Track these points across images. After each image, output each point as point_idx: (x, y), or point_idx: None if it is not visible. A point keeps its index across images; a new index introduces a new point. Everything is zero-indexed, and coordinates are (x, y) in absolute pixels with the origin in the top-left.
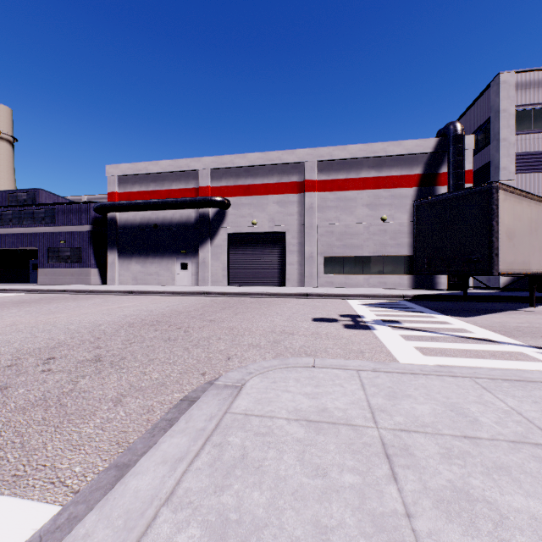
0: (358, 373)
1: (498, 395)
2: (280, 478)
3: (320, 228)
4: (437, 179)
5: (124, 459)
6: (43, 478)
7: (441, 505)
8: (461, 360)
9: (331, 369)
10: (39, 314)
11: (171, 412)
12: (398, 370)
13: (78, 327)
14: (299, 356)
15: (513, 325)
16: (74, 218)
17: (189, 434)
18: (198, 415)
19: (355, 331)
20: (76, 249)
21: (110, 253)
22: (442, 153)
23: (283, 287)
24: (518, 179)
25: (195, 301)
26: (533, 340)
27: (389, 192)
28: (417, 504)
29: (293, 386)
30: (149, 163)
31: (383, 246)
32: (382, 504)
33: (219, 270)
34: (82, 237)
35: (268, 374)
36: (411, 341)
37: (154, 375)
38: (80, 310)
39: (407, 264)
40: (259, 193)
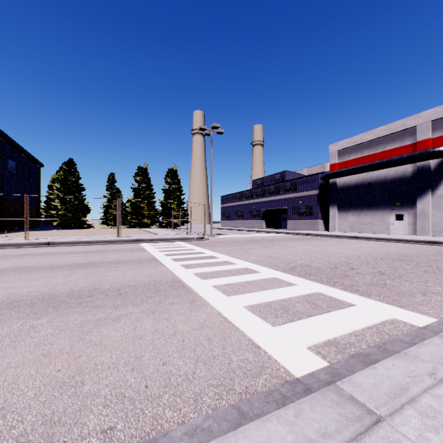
0: None
1: None
2: None
3: None
4: None
5: None
6: (414, 309)
7: None
8: None
9: None
10: (312, 246)
11: None
12: None
13: (345, 255)
14: None
15: None
16: (307, 186)
17: None
18: None
19: None
20: (308, 207)
21: (331, 208)
22: None
23: None
24: None
25: (423, 248)
26: None
27: None
28: None
29: None
30: (363, 134)
31: None
32: None
33: None
34: (312, 198)
35: None
36: None
37: (437, 288)
38: (332, 246)
39: None
40: None
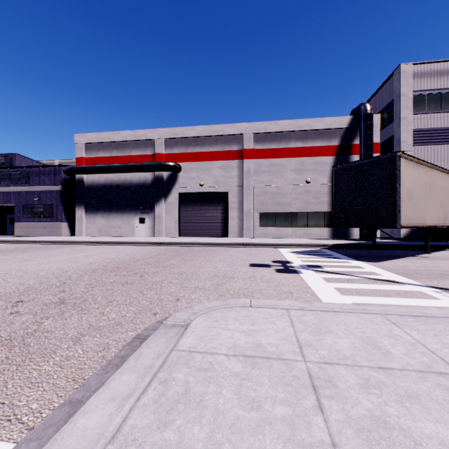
0: (288, 312)
1: (405, 330)
2: (219, 411)
3: (256, 189)
4: (351, 149)
5: (77, 395)
6: (1, 415)
7: (362, 433)
8: (372, 298)
9: (265, 308)
10: (13, 262)
11: (124, 349)
12: (321, 308)
13: (47, 273)
14: (238, 297)
15: (413, 269)
16: (46, 179)
17: (137, 372)
18: (147, 353)
19: (285, 275)
20: (48, 205)
21: (78, 209)
22: (355, 128)
23: (225, 238)
24: (415, 150)
25: (151, 249)
26: (429, 280)
27: (312, 160)
28: (342, 433)
29: (232, 324)
30: (112, 132)
31: (307, 204)
32: (310, 434)
33: (172, 224)
34: (53, 195)
35: (211, 314)
36: (331, 283)
37: (111, 315)
38: (49, 258)
39: (327, 219)
40: (205, 159)
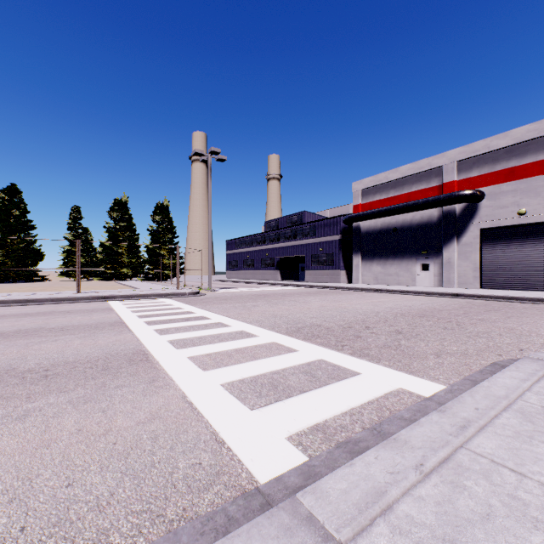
0: None
1: None
2: None
3: None
4: None
5: (471, 378)
6: (424, 375)
7: None
8: None
9: None
10: (329, 301)
11: (488, 367)
12: None
13: (363, 312)
14: None
15: None
16: (328, 231)
17: (523, 373)
18: (523, 367)
19: None
20: (330, 254)
21: (355, 257)
22: None
23: None
24: None
25: (447, 301)
26: None
27: None
28: None
29: None
30: (389, 171)
31: None
32: None
33: (468, 271)
34: (334, 245)
35: None
36: None
37: (453, 348)
38: (352, 301)
39: None
40: (529, 174)
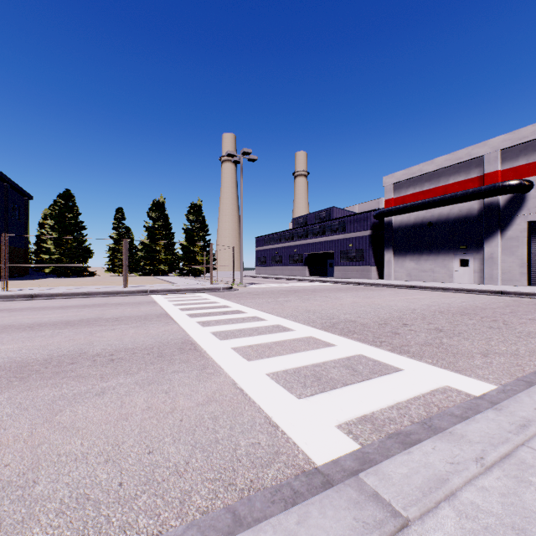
0: None
1: None
2: None
3: None
4: None
5: (525, 379)
6: (471, 374)
7: None
8: None
9: None
10: (361, 298)
11: None
12: None
13: (398, 308)
14: None
15: None
16: (357, 226)
17: None
18: None
19: None
20: (359, 250)
21: (386, 252)
22: None
23: None
24: None
25: (490, 299)
26: None
27: None
28: None
29: None
30: (423, 164)
31: None
32: None
33: (514, 267)
34: (364, 240)
35: None
36: None
37: (501, 348)
38: (385, 297)
39: None
40: None
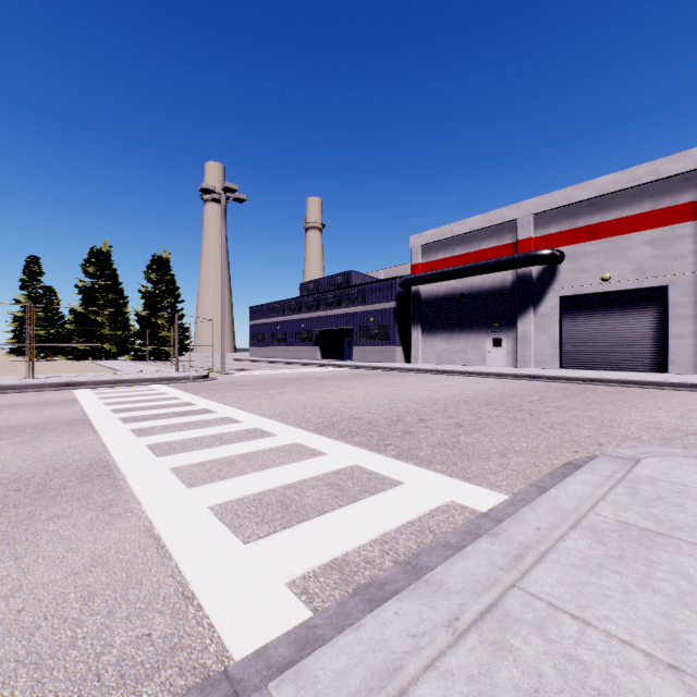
0: None
1: None
2: None
3: None
4: None
5: (538, 484)
6: (483, 481)
7: None
8: None
9: None
10: (378, 386)
11: (560, 468)
12: None
13: (419, 399)
14: None
15: None
16: (380, 296)
17: (598, 476)
18: (599, 468)
19: None
20: (383, 326)
21: (413, 329)
22: None
23: (662, 374)
24: None
25: (521, 384)
26: None
27: None
28: None
29: None
30: (454, 224)
31: None
32: None
33: (546, 347)
34: (388, 314)
35: (669, 458)
36: None
37: (521, 444)
38: (407, 385)
39: None
40: (614, 233)
